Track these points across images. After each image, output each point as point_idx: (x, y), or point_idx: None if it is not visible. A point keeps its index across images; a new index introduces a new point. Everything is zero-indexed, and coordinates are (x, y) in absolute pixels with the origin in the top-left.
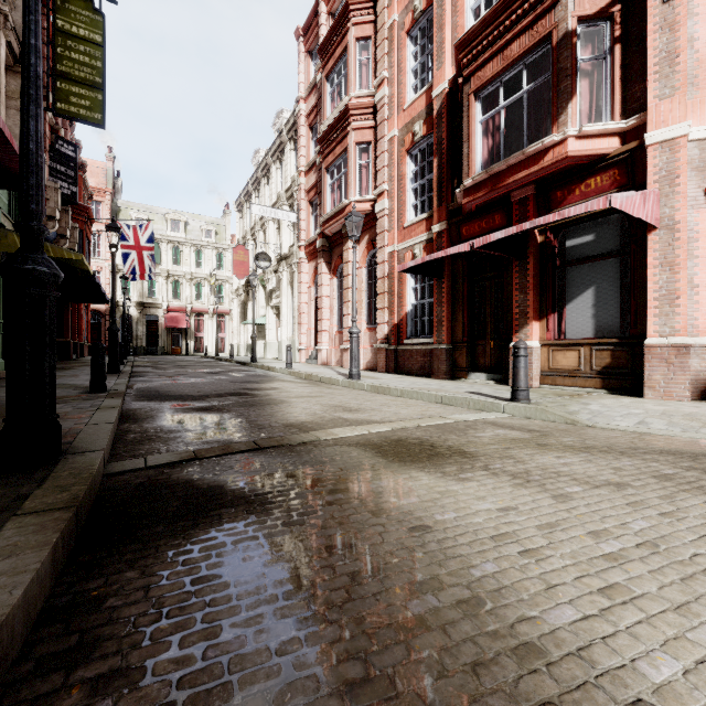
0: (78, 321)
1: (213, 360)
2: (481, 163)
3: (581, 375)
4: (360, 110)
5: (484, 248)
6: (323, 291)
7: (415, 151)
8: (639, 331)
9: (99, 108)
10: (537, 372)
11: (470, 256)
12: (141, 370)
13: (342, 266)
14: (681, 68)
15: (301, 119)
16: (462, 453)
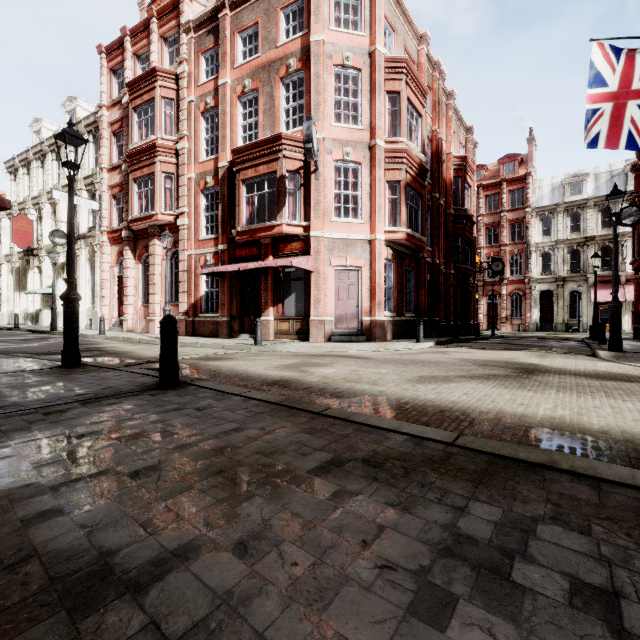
0: None
1: None
2: (246, 220)
3: (290, 333)
4: (165, 149)
5: (246, 270)
6: (129, 273)
7: (207, 192)
8: (310, 314)
9: None
10: (273, 332)
11: None
12: None
13: (147, 255)
14: (321, 209)
15: (104, 124)
16: (230, 358)
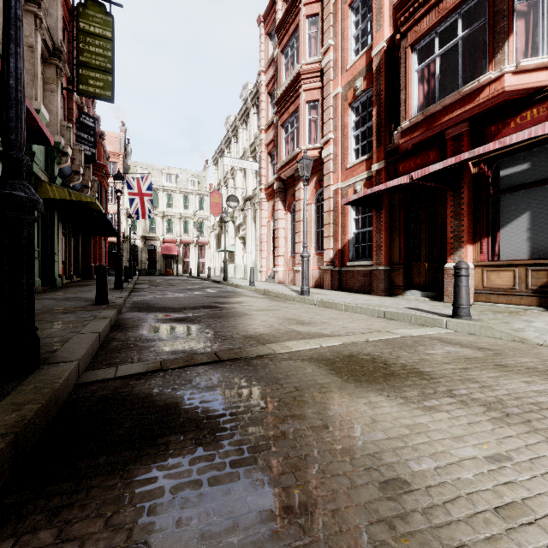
0: (99, 250)
1: (195, 279)
2: (417, 107)
3: (516, 293)
4: (309, 75)
5: (422, 180)
6: (279, 224)
7: (356, 104)
8: None
9: (110, 87)
10: (471, 290)
11: (406, 189)
12: (141, 286)
13: (294, 203)
14: None
15: (262, 88)
16: (419, 374)
